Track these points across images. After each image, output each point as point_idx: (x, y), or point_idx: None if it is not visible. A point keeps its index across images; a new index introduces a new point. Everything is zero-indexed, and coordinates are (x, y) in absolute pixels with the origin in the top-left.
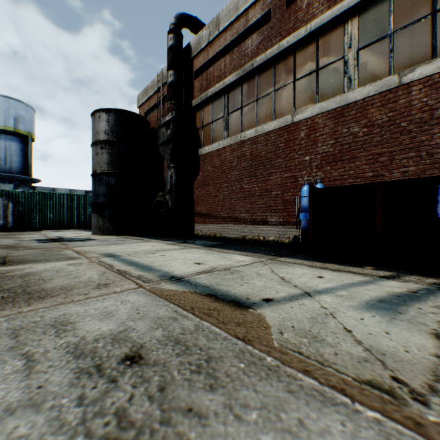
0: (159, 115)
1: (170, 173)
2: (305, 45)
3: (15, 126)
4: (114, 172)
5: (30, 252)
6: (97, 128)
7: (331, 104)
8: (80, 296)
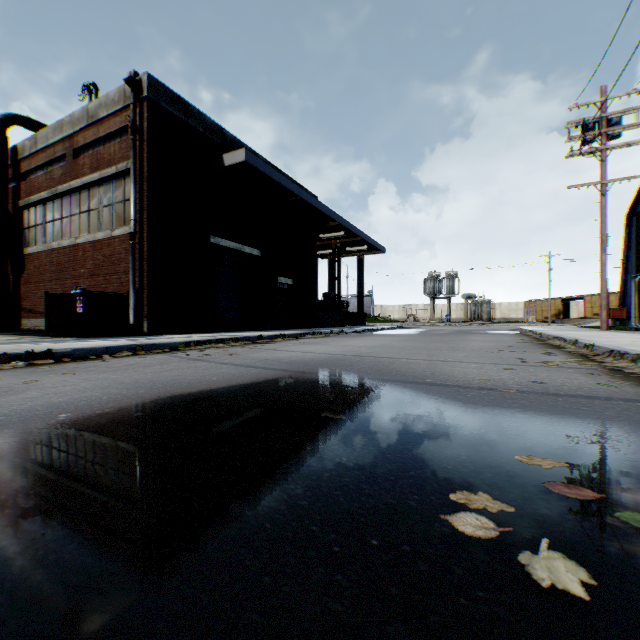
0: None
1: None
2: (85, 190)
3: None
4: None
5: None
6: None
7: (91, 237)
8: None
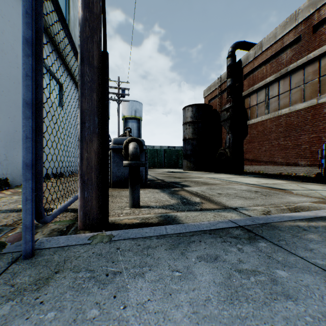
0: (218, 101)
1: (229, 136)
2: None
3: (135, 114)
4: (195, 137)
5: (178, 176)
6: (186, 115)
7: None
8: (225, 185)
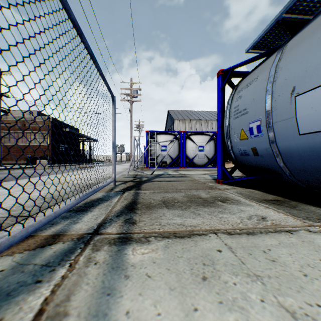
0: None
1: None
2: (29, 133)
3: None
4: None
5: None
6: None
7: (33, 144)
8: None
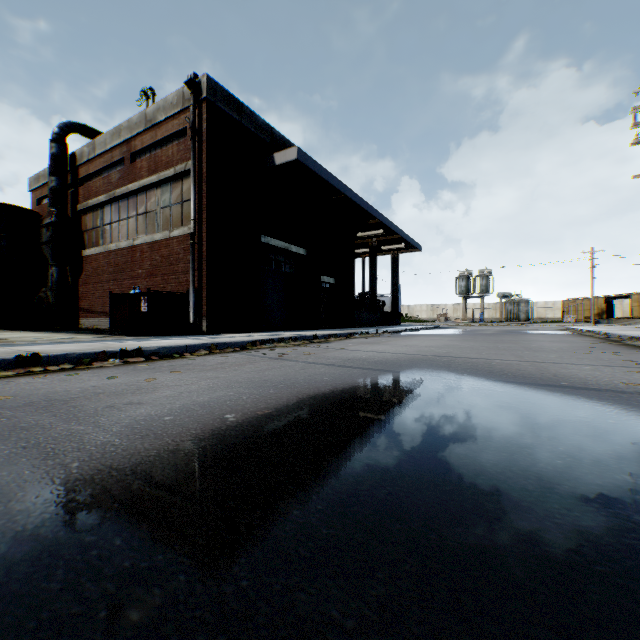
0: None
1: (53, 271)
2: (142, 193)
3: None
4: None
5: None
6: None
7: (148, 238)
8: None
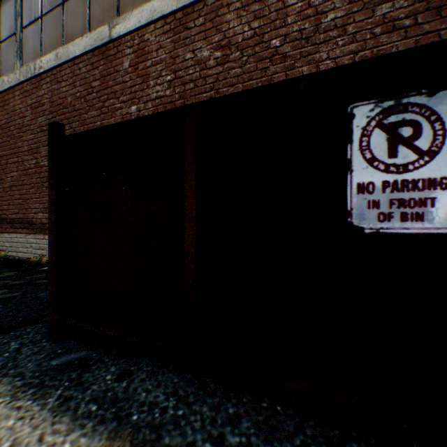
0: None
1: None
2: None
3: None
4: None
5: None
6: None
7: (167, 3)
8: None
